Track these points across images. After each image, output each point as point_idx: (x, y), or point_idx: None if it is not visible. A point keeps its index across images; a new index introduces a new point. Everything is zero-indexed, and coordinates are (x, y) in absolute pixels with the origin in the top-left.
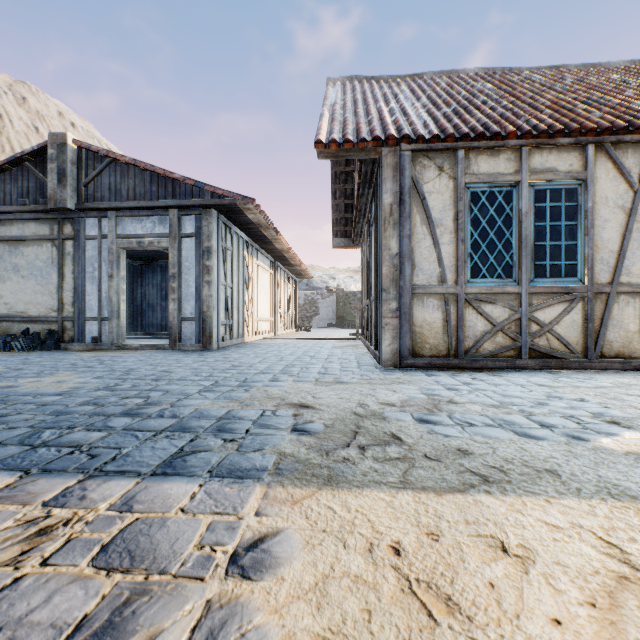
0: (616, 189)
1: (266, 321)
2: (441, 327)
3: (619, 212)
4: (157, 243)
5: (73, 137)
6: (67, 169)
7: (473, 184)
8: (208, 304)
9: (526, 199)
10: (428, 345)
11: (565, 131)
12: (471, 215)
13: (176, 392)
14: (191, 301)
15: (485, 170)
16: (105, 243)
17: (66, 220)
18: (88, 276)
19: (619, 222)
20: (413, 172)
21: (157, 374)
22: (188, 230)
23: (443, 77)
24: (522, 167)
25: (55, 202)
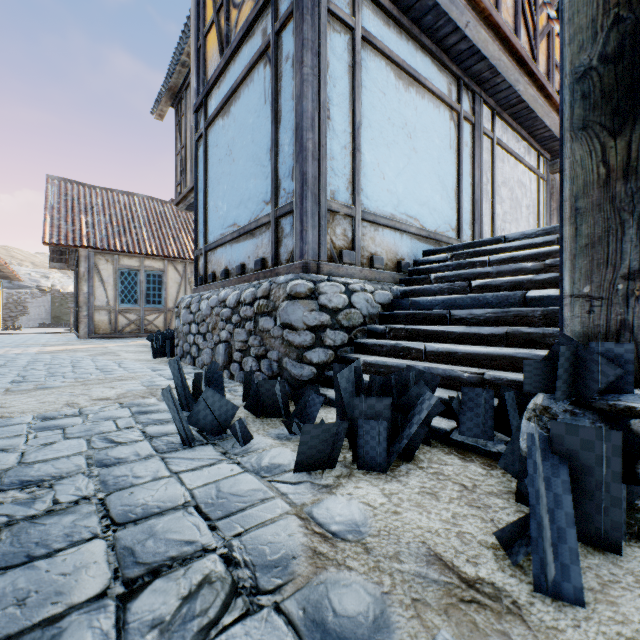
0: (176, 276)
1: None
2: (108, 322)
3: (177, 284)
4: None
5: None
6: None
7: (122, 268)
8: None
9: (143, 276)
10: (102, 329)
11: (157, 255)
12: (121, 280)
13: None
14: None
15: (127, 264)
16: None
17: None
18: None
19: (177, 287)
20: (95, 260)
21: None
22: None
23: (125, 196)
24: (142, 265)
25: None
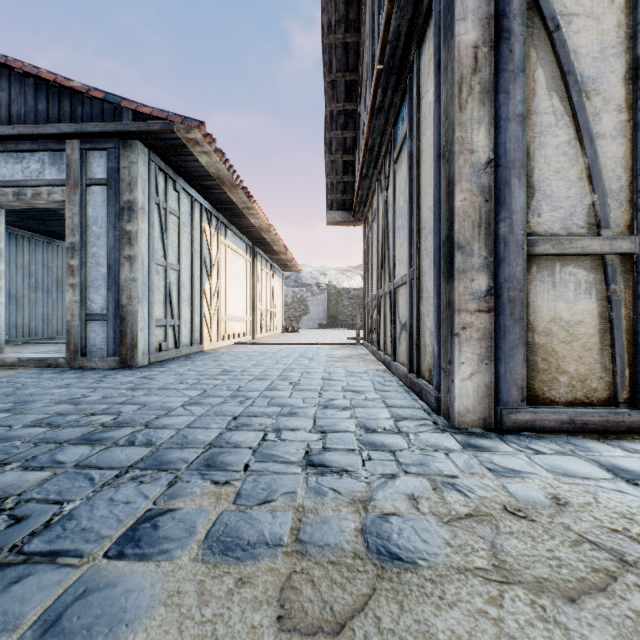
0: None
1: (240, 321)
2: (596, 334)
3: None
4: (46, 195)
5: None
6: None
7: None
8: (129, 293)
9: None
10: (565, 376)
11: None
12: None
13: None
14: (102, 288)
15: None
16: None
17: None
18: None
19: None
20: None
21: None
22: (97, 174)
23: None
24: None
25: None
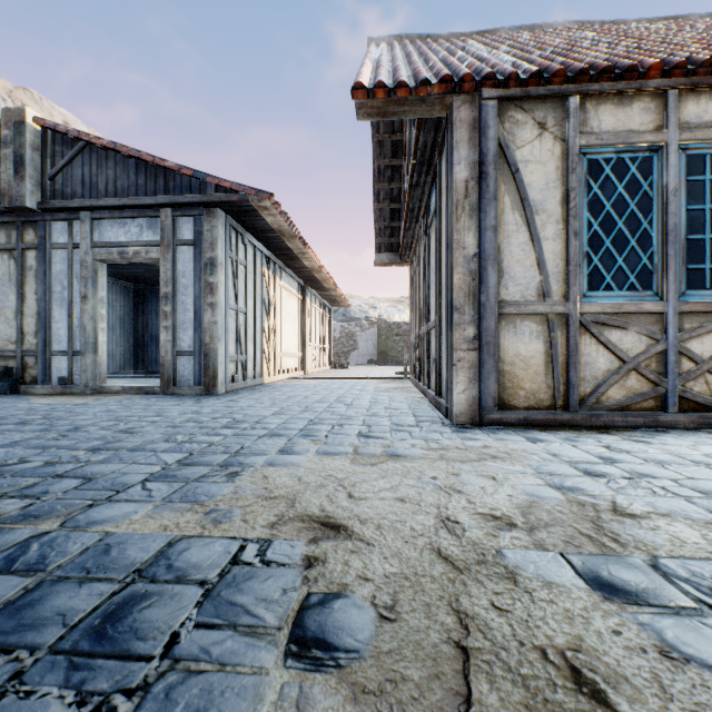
0: None
1: (293, 357)
2: (542, 364)
3: None
4: (145, 253)
5: (35, 114)
6: (26, 155)
7: (592, 148)
8: (211, 334)
9: (675, 169)
10: (523, 391)
11: None
12: (588, 195)
13: (104, 481)
14: (189, 330)
15: (610, 127)
16: (77, 254)
17: (27, 224)
18: (55, 297)
19: None
20: (500, 131)
21: (107, 437)
22: (185, 236)
23: (523, 32)
24: (668, 120)
25: (10, 199)
